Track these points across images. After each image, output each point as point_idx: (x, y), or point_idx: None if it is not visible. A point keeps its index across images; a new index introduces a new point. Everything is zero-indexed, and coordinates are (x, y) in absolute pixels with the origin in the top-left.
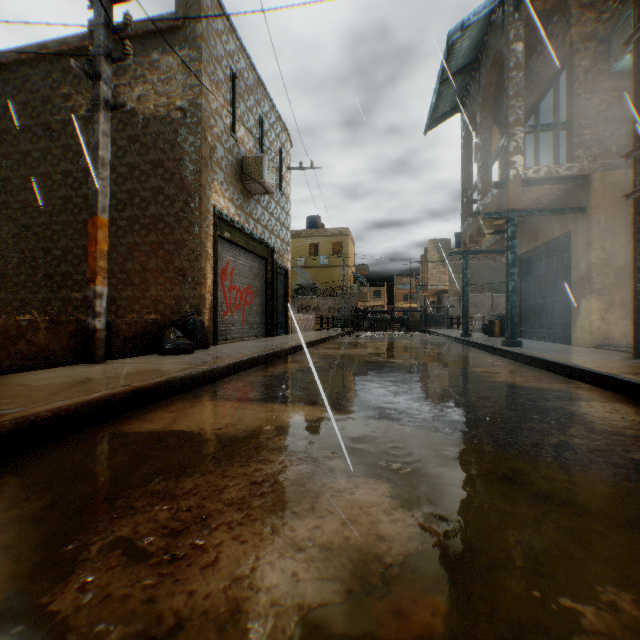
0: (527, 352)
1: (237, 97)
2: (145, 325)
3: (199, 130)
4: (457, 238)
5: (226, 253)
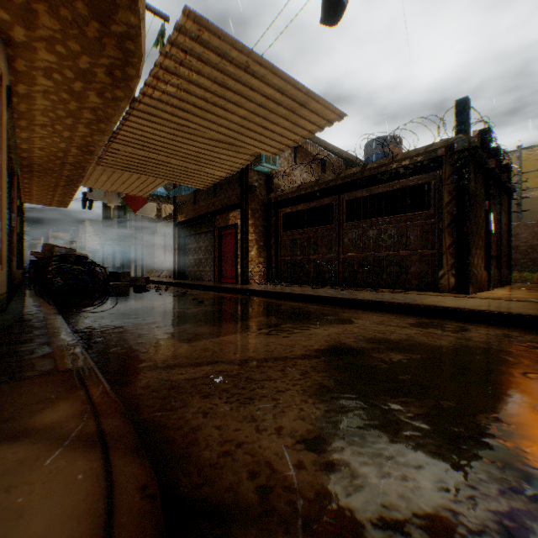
0: None
1: None
2: None
3: None
4: None
5: None
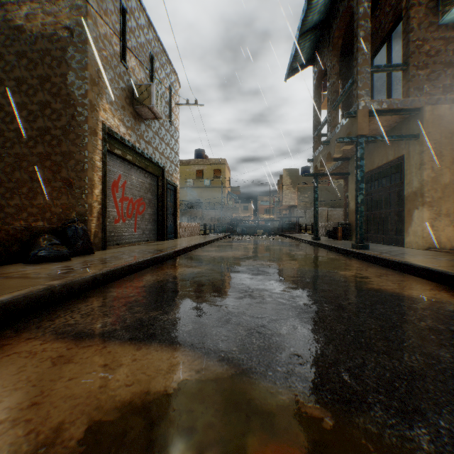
0: (380, 255)
1: (128, 31)
2: (14, 232)
3: (86, 49)
4: (303, 168)
5: (118, 168)
